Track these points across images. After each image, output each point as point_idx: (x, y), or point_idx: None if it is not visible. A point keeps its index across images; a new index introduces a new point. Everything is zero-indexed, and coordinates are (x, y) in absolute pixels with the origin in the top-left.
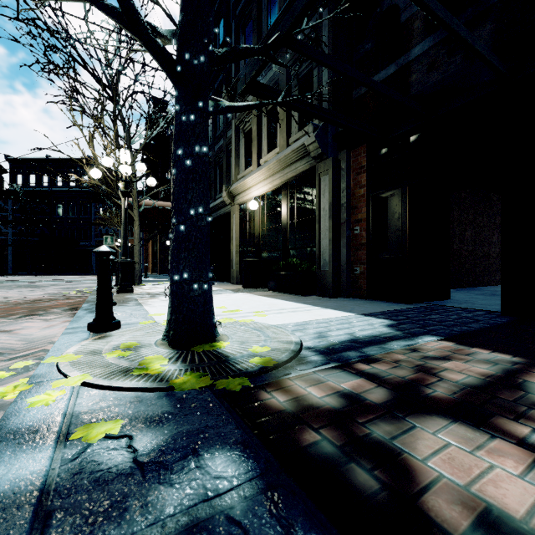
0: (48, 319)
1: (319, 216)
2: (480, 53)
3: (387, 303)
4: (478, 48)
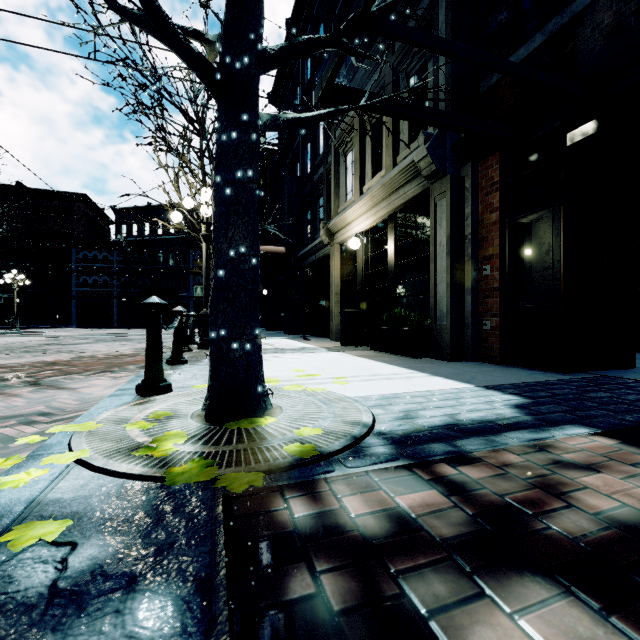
0: (117, 377)
1: (434, 253)
2: None
3: (529, 370)
4: None
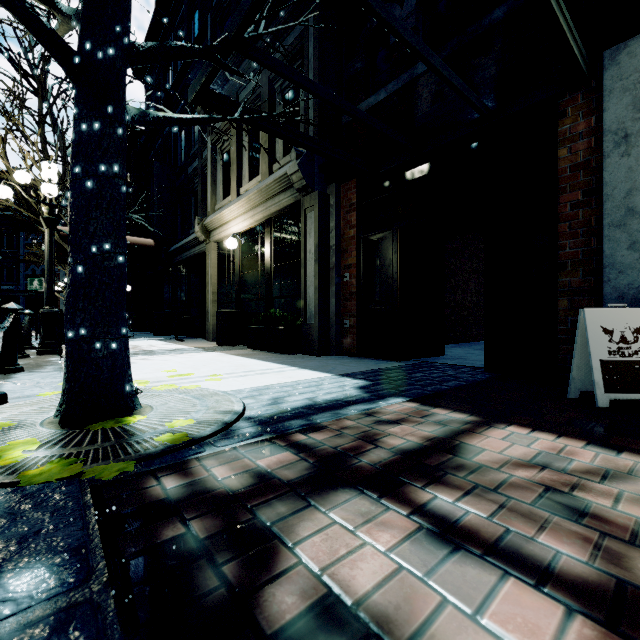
0: None
1: (305, 259)
2: (457, 88)
3: (377, 360)
4: (454, 82)
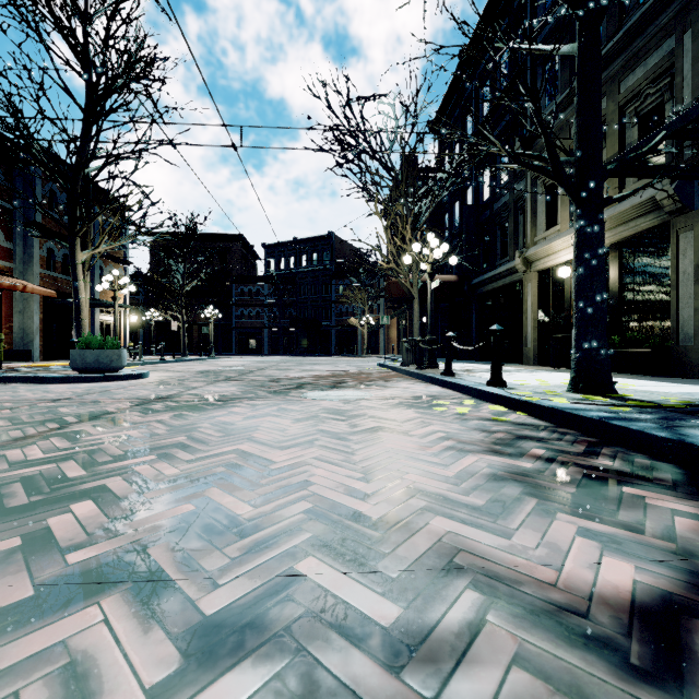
0: (410, 384)
1: (677, 281)
2: None
3: None
4: None
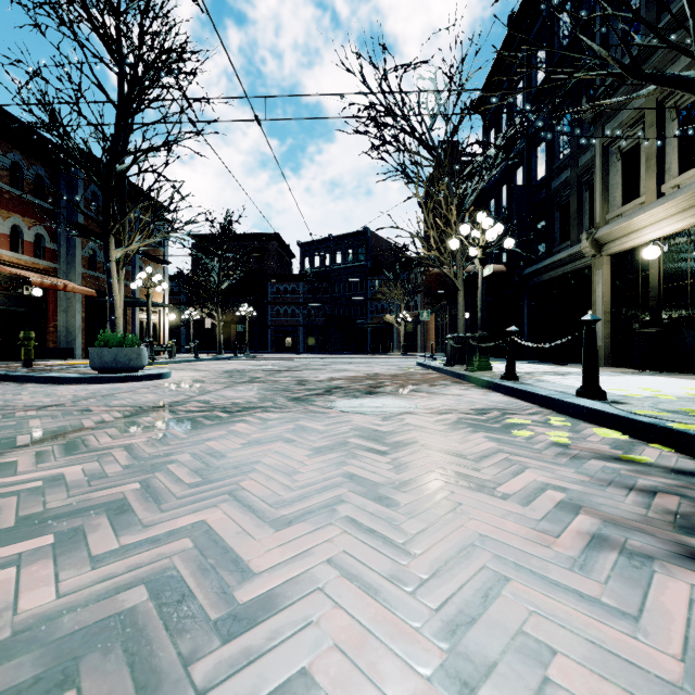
0: (462, 389)
1: None
2: None
3: None
4: None
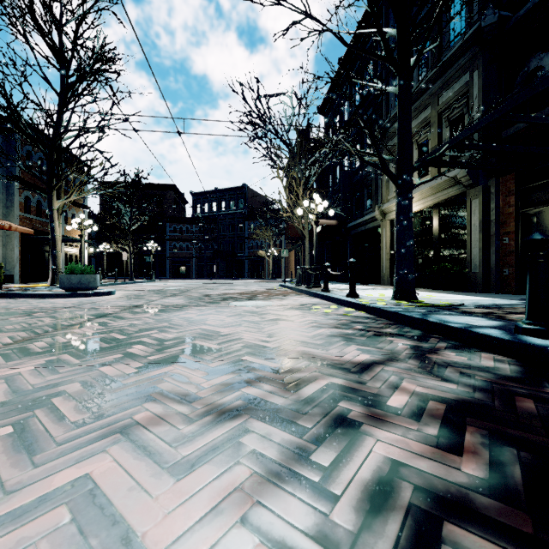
0: (300, 297)
1: (470, 230)
2: None
3: None
4: None
